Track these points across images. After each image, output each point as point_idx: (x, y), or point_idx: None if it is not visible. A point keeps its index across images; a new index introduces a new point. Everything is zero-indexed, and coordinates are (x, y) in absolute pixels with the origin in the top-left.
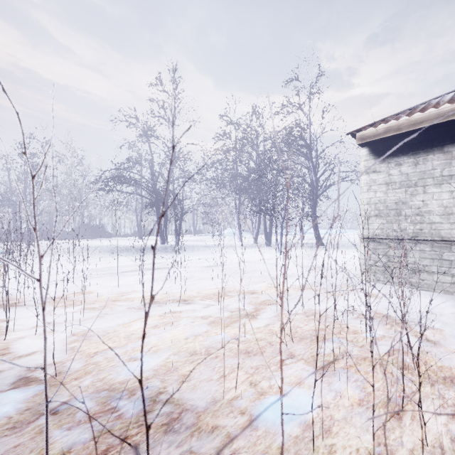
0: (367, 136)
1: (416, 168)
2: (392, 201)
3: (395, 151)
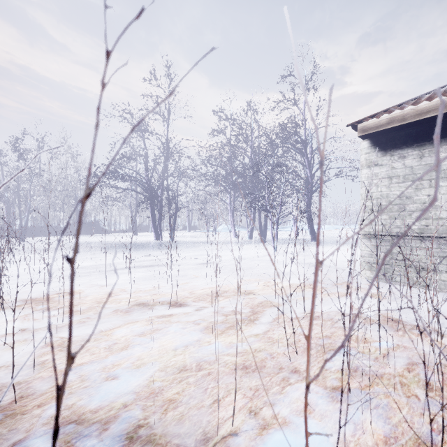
0: (369, 127)
1: (422, 160)
2: (395, 196)
3: (399, 143)
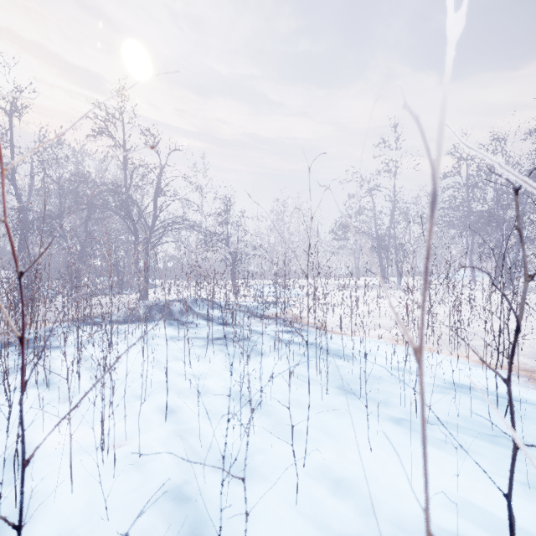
0: None
1: None
2: None
3: None
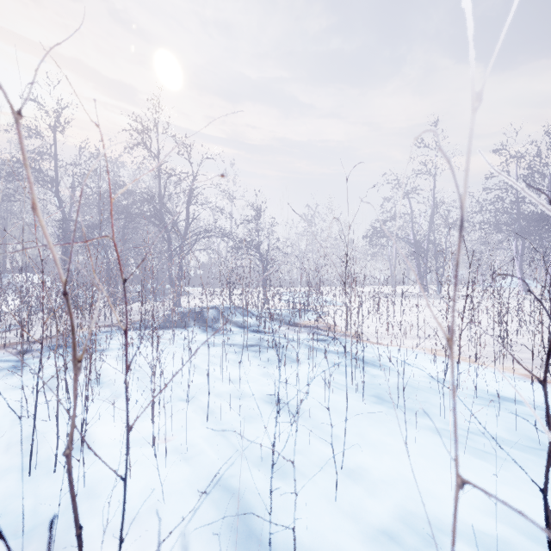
0: None
1: None
2: None
3: None
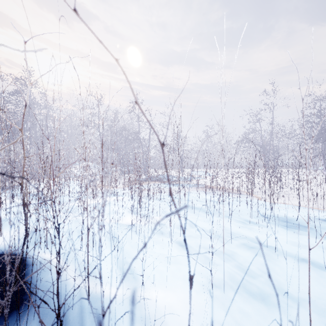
0: None
1: None
2: None
3: None
